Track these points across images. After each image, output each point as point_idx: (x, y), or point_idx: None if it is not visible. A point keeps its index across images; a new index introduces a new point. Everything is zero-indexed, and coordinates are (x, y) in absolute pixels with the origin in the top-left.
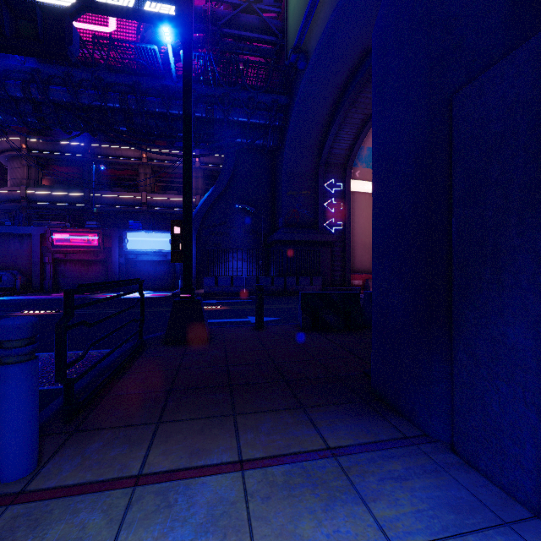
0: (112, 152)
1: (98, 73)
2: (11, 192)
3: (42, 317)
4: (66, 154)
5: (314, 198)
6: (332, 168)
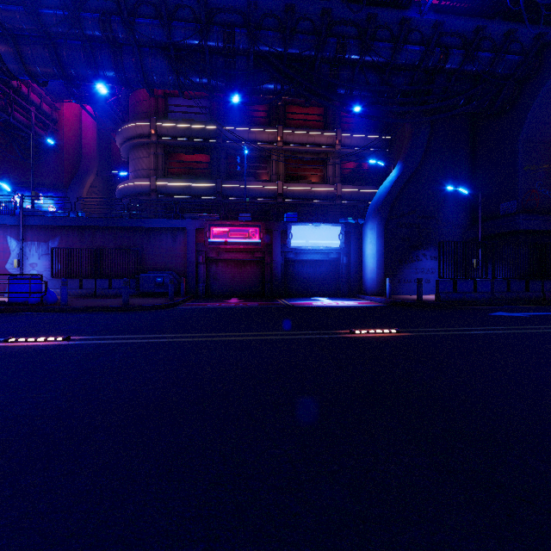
0: (244, 136)
1: (328, 4)
2: (140, 184)
3: (436, 344)
4: (195, 139)
5: None
6: None
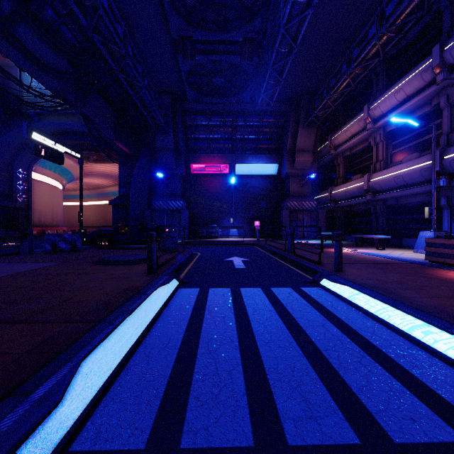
0: None
1: None
2: None
3: None
4: None
5: (10, 178)
6: (21, 162)
